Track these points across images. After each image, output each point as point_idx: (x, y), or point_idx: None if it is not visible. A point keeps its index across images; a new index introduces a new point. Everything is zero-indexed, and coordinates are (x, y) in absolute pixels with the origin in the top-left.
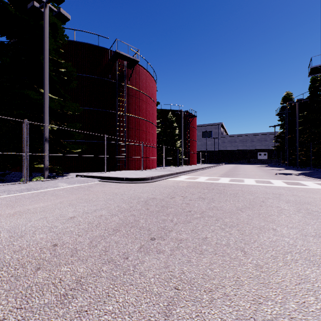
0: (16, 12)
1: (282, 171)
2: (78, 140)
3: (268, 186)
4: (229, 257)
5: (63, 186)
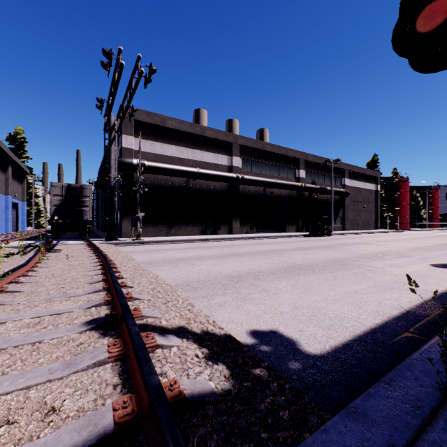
0: None
1: None
2: None
3: None
4: None
5: None
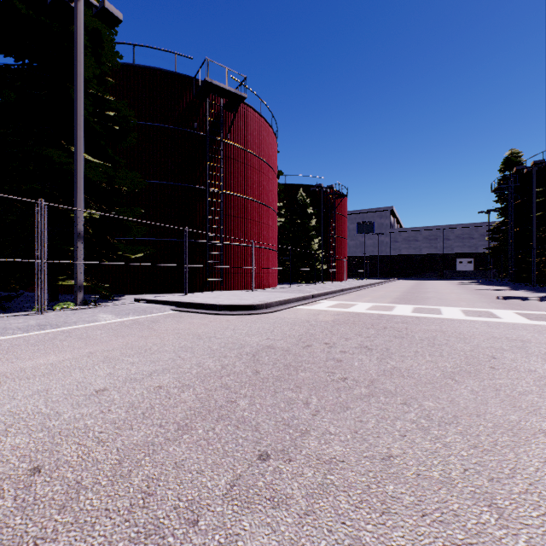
0: (29, 11)
1: (507, 292)
2: (140, 238)
3: (492, 323)
4: (462, 529)
5: (107, 320)
